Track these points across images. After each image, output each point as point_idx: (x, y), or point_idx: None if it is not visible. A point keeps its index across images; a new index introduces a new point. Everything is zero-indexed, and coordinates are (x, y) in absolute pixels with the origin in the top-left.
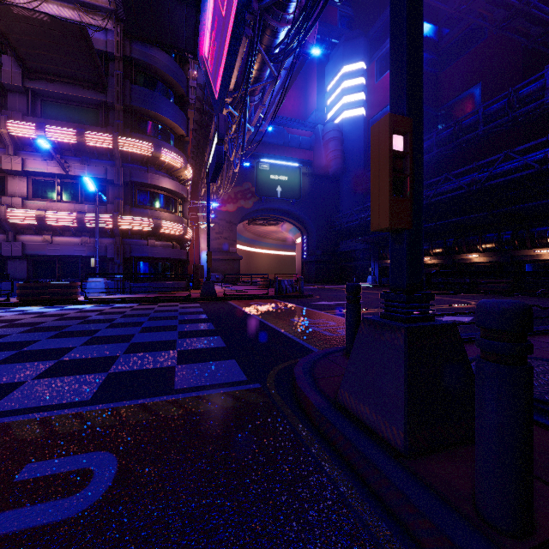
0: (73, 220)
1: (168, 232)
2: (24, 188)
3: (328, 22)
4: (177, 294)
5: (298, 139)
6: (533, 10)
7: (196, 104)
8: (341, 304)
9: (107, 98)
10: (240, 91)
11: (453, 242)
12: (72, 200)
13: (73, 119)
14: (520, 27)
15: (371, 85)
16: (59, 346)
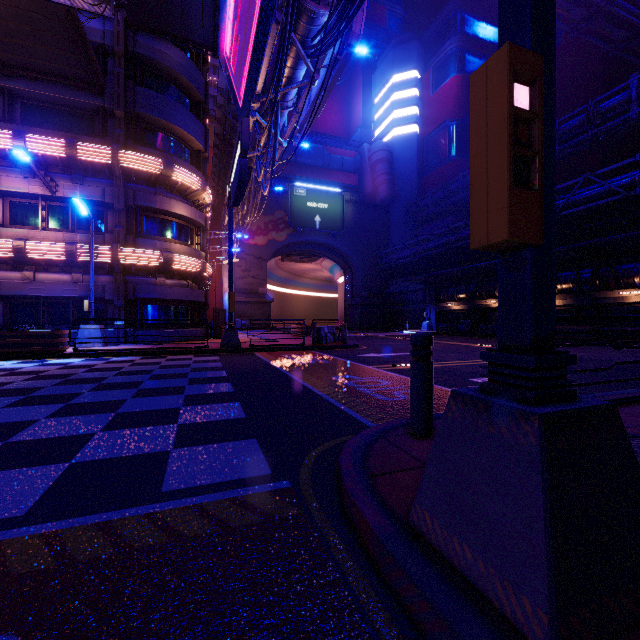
0: (61, 252)
1: (182, 269)
2: None
3: (376, 23)
4: (193, 344)
5: (341, 160)
6: (617, 10)
7: (217, 113)
8: (394, 357)
9: (105, 102)
10: (270, 93)
11: None
12: (61, 228)
13: (62, 128)
14: (600, 30)
15: (426, 97)
16: (15, 420)
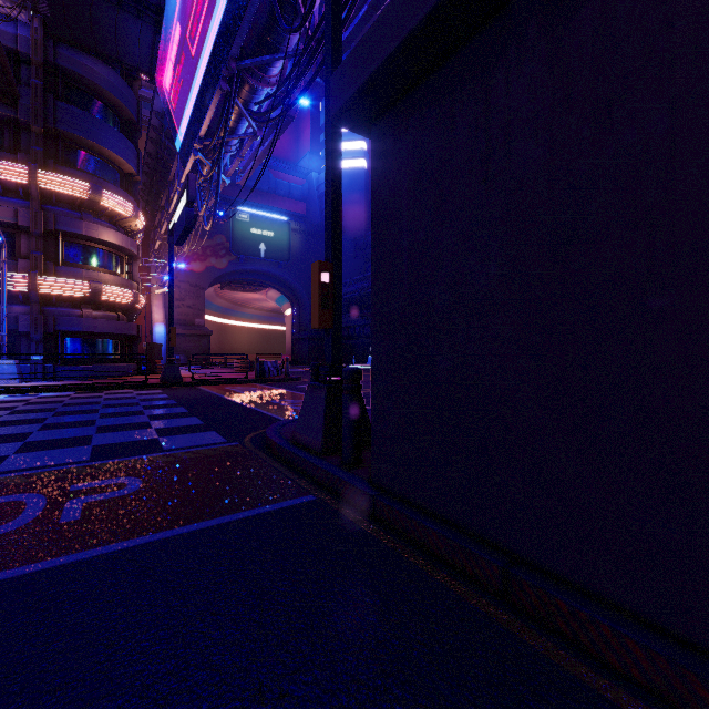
0: None
1: (112, 300)
2: None
3: None
4: (127, 380)
5: (288, 186)
6: None
7: (151, 133)
8: None
9: (19, 114)
10: (213, 141)
11: None
12: None
13: None
14: None
15: None
16: (11, 433)
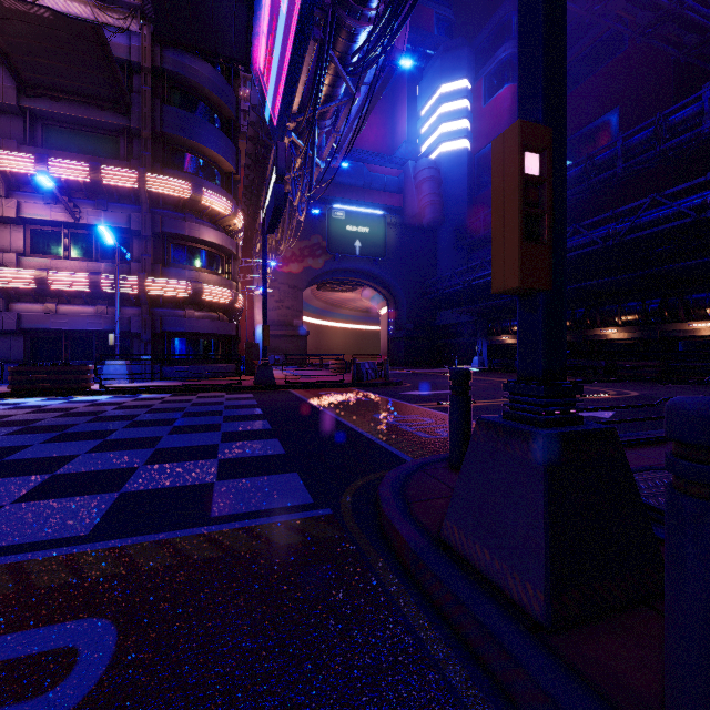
0: (85, 283)
1: (212, 300)
2: (20, 240)
3: (422, 28)
4: (224, 381)
5: (383, 179)
6: (688, 12)
7: (249, 131)
8: (440, 395)
9: (131, 122)
10: (307, 113)
11: (584, 313)
12: (84, 257)
13: (85, 150)
14: (670, 35)
15: (478, 109)
16: (57, 454)
